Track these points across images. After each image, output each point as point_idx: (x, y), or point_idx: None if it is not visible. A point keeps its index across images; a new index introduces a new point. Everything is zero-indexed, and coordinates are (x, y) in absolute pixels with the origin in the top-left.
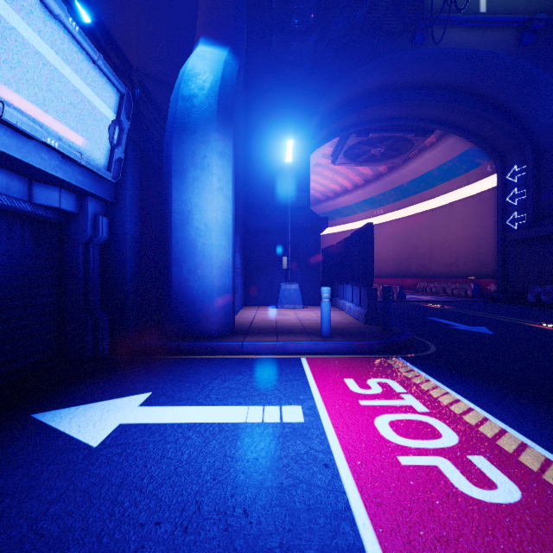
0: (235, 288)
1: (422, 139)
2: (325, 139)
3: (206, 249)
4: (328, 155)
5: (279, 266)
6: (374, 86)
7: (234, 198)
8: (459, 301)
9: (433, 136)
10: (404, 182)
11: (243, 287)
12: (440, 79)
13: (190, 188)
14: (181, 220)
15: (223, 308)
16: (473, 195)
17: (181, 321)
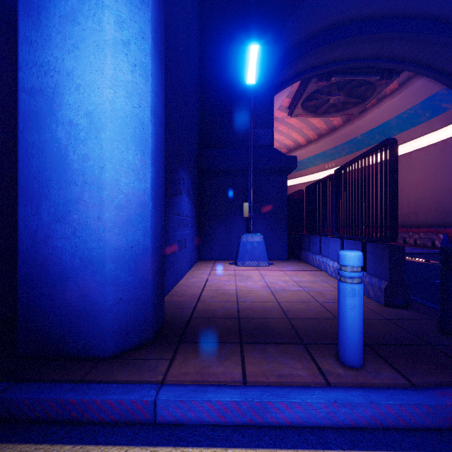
0: (180, 242)
1: (387, 83)
2: (285, 82)
3: (88, 168)
4: (285, 107)
5: (238, 214)
6: (343, 16)
7: (162, 84)
8: (434, 252)
9: (395, 81)
10: (358, 135)
11: (195, 239)
12: (418, 6)
13: (56, 39)
14: (38, 107)
15: (129, 293)
16: (436, 143)
17: (36, 323)
